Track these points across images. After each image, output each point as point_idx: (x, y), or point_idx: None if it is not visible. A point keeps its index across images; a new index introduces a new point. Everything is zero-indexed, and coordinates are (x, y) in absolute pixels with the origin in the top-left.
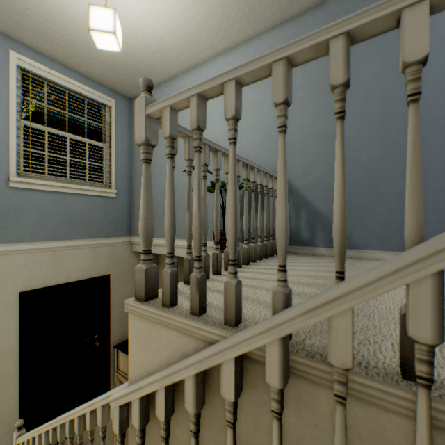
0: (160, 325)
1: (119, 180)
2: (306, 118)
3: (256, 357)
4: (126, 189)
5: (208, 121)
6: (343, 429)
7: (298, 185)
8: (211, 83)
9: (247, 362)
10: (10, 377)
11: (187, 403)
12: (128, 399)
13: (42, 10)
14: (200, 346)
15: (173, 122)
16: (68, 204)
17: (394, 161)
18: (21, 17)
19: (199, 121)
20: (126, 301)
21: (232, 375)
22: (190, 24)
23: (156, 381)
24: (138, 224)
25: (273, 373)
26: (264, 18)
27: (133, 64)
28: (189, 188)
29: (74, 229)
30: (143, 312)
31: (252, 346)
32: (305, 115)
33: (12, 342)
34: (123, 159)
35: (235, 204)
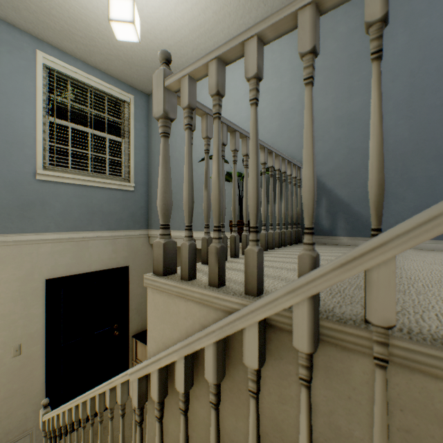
0: (179, 298)
1: (137, 174)
2: (326, 102)
3: (281, 324)
4: (143, 183)
5: (224, 112)
6: (385, 396)
7: (318, 172)
8: (231, 44)
9: (271, 331)
10: (37, 359)
11: (207, 373)
12: (147, 371)
13: (65, 8)
14: (220, 317)
15: (191, 92)
16: (90, 196)
17: (425, 142)
18: (47, 17)
19: (218, 85)
20: (144, 276)
21: (255, 341)
22: (206, 13)
23: (175, 351)
24: (155, 218)
25: (301, 337)
26: (282, 2)
27: (151, 58)
28: (207, 166)
29: (95, 220)
30: (162, 286)
31: (277, 308)
32: (325, 99)
33: (39, 326)
34: (141, 154)
35: (257, 167)
